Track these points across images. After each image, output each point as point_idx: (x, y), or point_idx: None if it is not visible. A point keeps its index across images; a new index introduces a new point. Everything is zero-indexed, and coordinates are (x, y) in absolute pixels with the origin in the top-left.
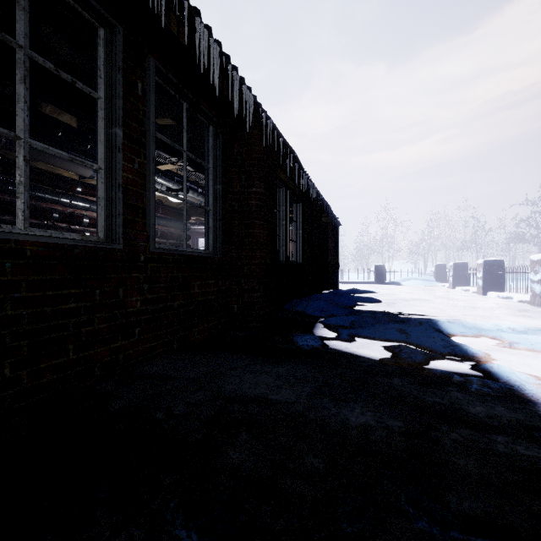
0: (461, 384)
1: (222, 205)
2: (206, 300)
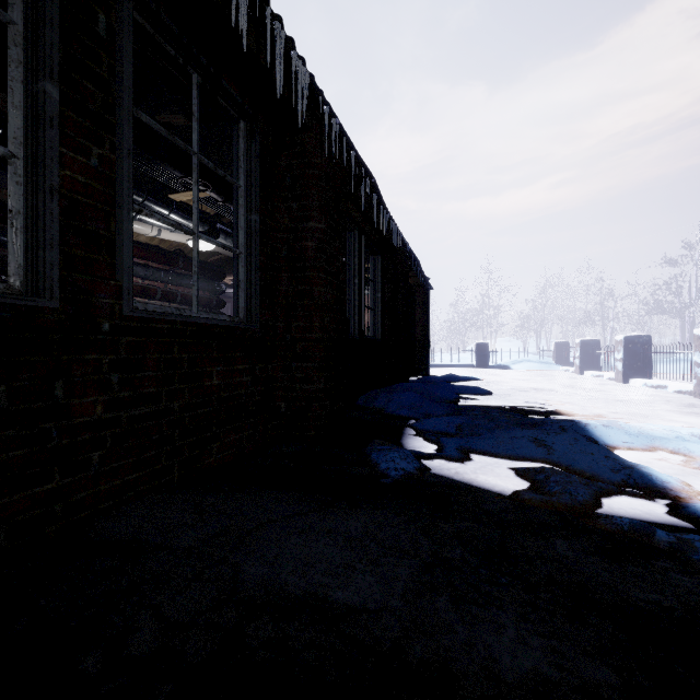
0: (675, 551)
1: (261, 248)
2: (233, 397)
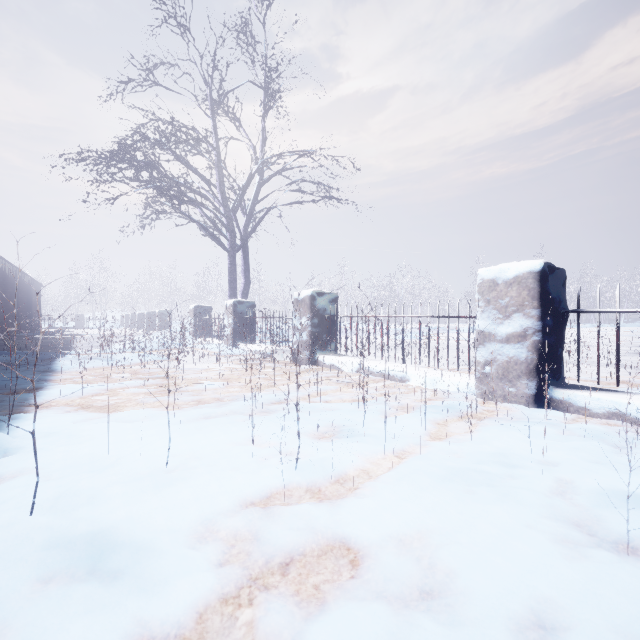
0: None
1: None
2: None
